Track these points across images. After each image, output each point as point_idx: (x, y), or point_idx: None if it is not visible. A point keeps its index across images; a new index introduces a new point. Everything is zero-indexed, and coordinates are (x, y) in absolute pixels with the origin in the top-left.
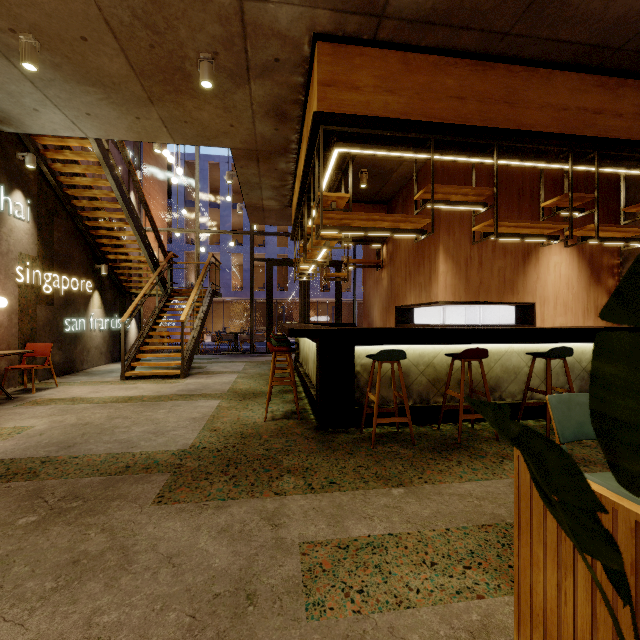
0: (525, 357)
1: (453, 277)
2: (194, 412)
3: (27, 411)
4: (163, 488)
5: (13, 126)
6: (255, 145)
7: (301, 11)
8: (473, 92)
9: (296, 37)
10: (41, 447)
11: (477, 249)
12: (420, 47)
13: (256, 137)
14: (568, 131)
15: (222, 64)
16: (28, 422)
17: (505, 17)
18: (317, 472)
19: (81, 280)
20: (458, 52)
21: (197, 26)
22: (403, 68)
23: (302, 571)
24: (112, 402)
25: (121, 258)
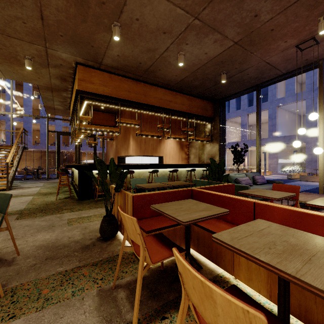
0: (150, 173)
1: (135, 146)
2: (21, 200)
3: None
4: (17, 217)
5: None
6: (51, 86)
7: (71, 56)
8: (133, 90)
9: (69, 61)
10: None
11: (144, 137)
12: (115, 73)
13: (51, 83)
14: (162, 106)
15: (36, 60)
16: None
17: (139, 73)
18: (75, 208)
19: None
20: (128, 77)
21: (25, 49)
22: (110, 79)
23: (67, 222)
24: None
25: None
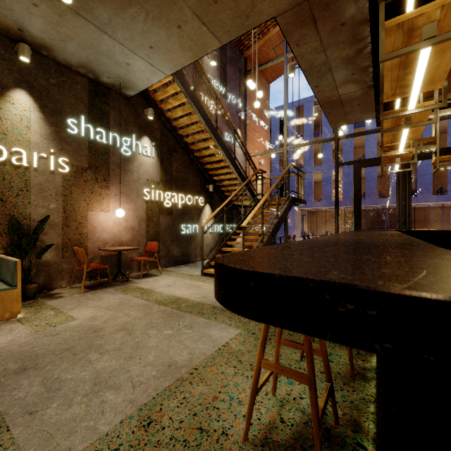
0: None
1: None
2: (187, 348)
3: (106, 298)
4: None
5: (131, 88)
6: None
7: None
8: None
9: None
10: (17, 358)
11: None
12: None
13: None
14: None
15: None
16: (83, 312)
17: None
18: None
19: (194, 197)
20: None
21: None
22: None
23: None
24: (158, 302)
25: (222, 178)
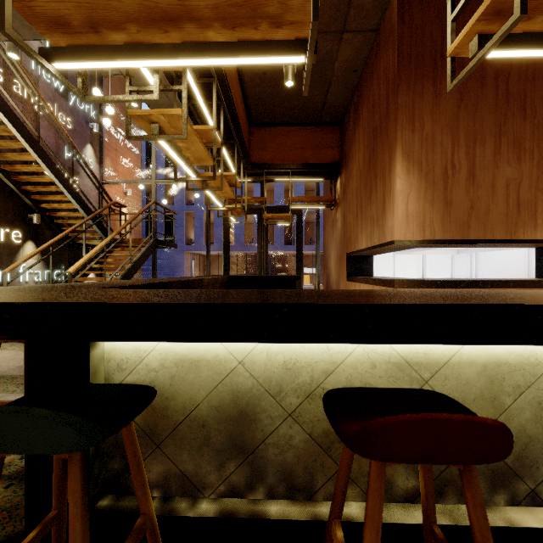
0: None
1: (420, 199)
2: None
3: None
4: None
5: None
6: None
7: None
8: None
9: None
10: None
11: (465, 150)
12: None
13: None
14: None
15: None
16: None
17: None
18: None
19: (3, 229)
20: None
21: None
22: None
23: None
24: None
25: (55, 207)
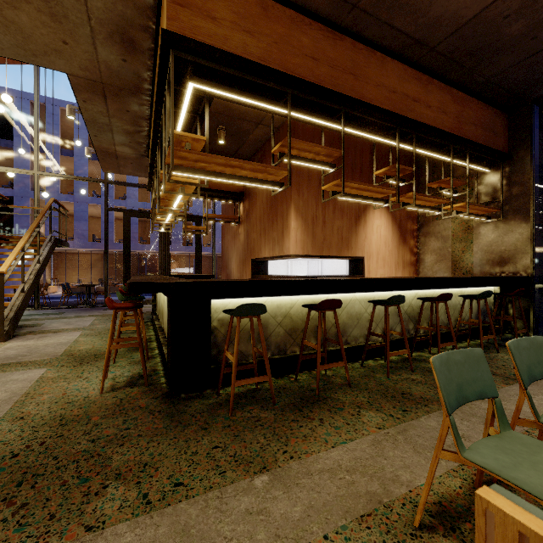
0: (365, 304)
1: (302, 233)
2: None
3: None
4: None
5: None
6: (99, 75)
7: None
8: (325, 56)
9: None
10: None
11: (321, 210)
12: None
13: (99, 65)
14: (396, 111)
15: None
16: None
17: None
18: (159, 469)
19: None
20: (313, 13)
21: None
22: (262, 12)
23: None
24: None
25: None
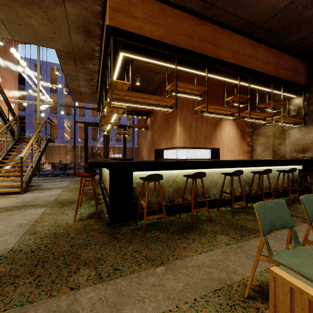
0: (219, 175)
1: (183, 134)
2: (22, 219)
3: None
4: None
5: None
6: (72, 50)
7: None
8: (196, 34)
9: None
10: None
11: (194, 121)
12: (170, 2)
13: (72, 44)
14: (238, 63)
15: None
16: None
17: None
18: (106, 261)
19: None
20: (189, 10)
21: None
22: (160, 12)
23: None
24: None
25: None
